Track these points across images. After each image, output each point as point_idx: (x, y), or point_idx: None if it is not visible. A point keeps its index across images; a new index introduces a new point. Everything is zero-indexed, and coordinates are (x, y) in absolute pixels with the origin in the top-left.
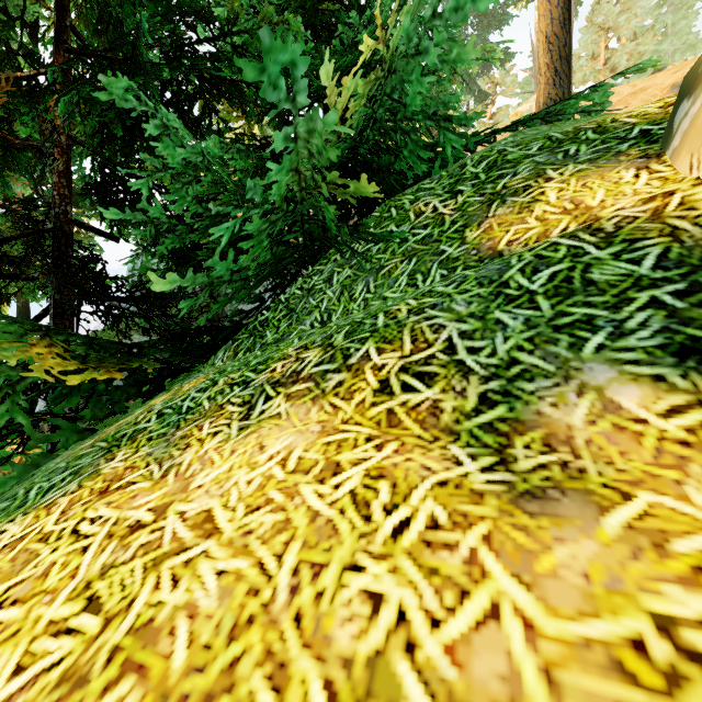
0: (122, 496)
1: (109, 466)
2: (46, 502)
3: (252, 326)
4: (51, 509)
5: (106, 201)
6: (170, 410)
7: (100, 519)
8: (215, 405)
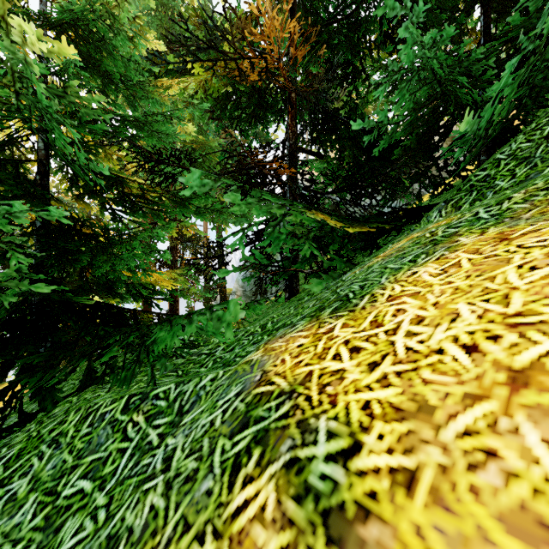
0: (544, 232)
1: (464, 241)
2: (430, 260)
3: (467, 186)
4: (448, 258)
5: (319, 129)
6: (464, 223)
7: (548, 239)
8: (539, 201)
